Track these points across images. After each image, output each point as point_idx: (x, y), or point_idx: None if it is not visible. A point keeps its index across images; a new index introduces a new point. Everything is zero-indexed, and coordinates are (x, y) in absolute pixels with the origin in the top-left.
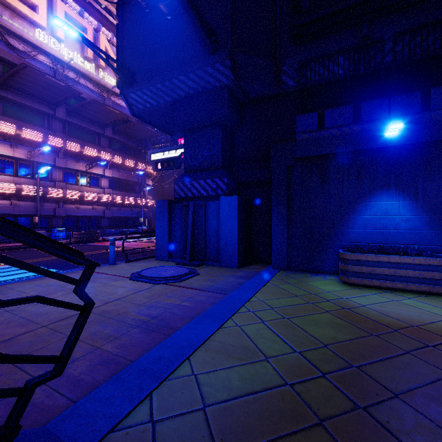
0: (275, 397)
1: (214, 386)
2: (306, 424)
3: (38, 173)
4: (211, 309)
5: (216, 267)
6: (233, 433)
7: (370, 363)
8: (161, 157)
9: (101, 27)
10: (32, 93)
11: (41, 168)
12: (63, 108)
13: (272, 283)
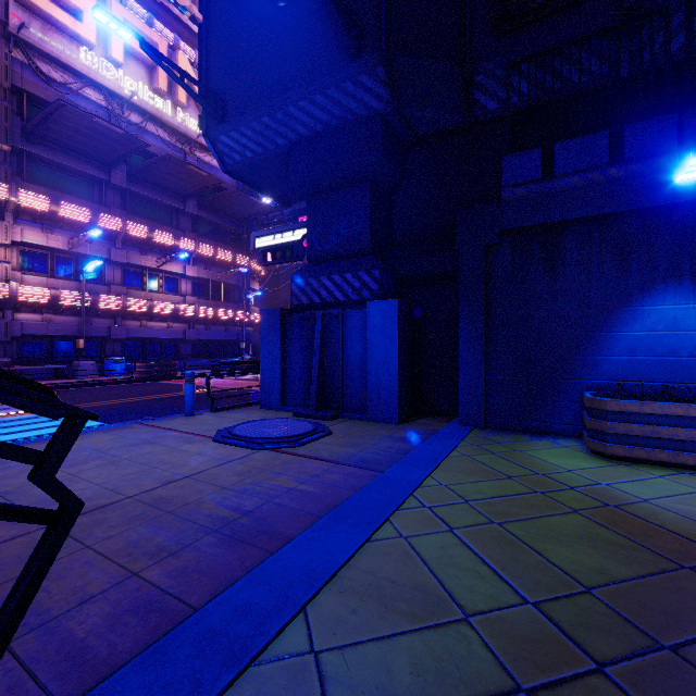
0: None
1: (356, 686)
2: None
3: (83, 271)
4: (352, 501)
5: (361, 422)
6: None
7: None
8: (272, 243)
9: (180, 42)
10: (75, 148)
11: (88, 264)
12: (123, 170)
13: (461, 452)
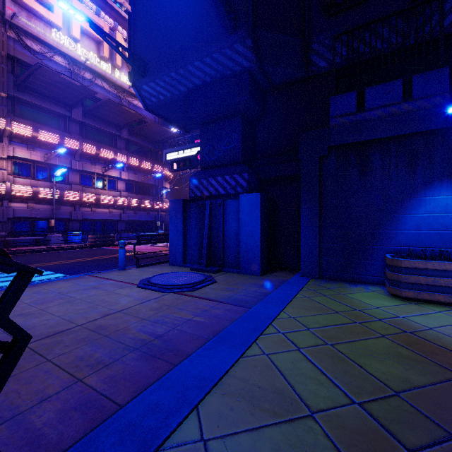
0: None
1: None
2: None
3: (54, 175)
4: (230, 329)
5: (235, 274)
6: None
7: None
8: (177, 157)
9: (117, 26)
10: (49, 95)
11: (57, 171)
12: (80, 109)
13: (303, 294)
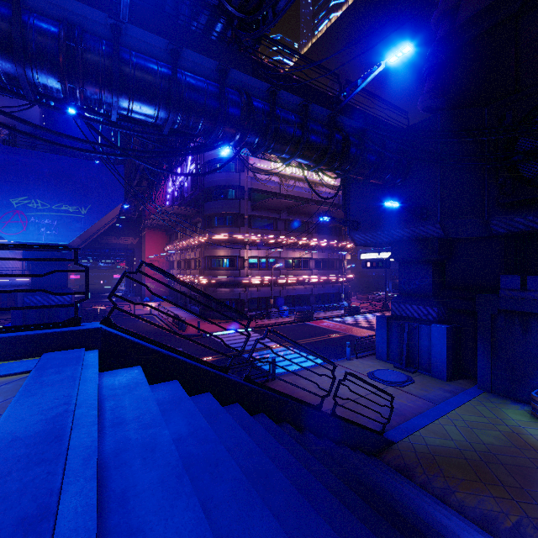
0: (452, 450)
1: (429, 441)
2: (460, 457)
3: (273, 267)
4: (426, 412)
5: (427, 377)
6: (436, 452)
7: (501, 454)
8: (370, 257)
9: None
10: (269, 208)
11: (276, 264)
12: (285, 210)
13: (471, 403)
